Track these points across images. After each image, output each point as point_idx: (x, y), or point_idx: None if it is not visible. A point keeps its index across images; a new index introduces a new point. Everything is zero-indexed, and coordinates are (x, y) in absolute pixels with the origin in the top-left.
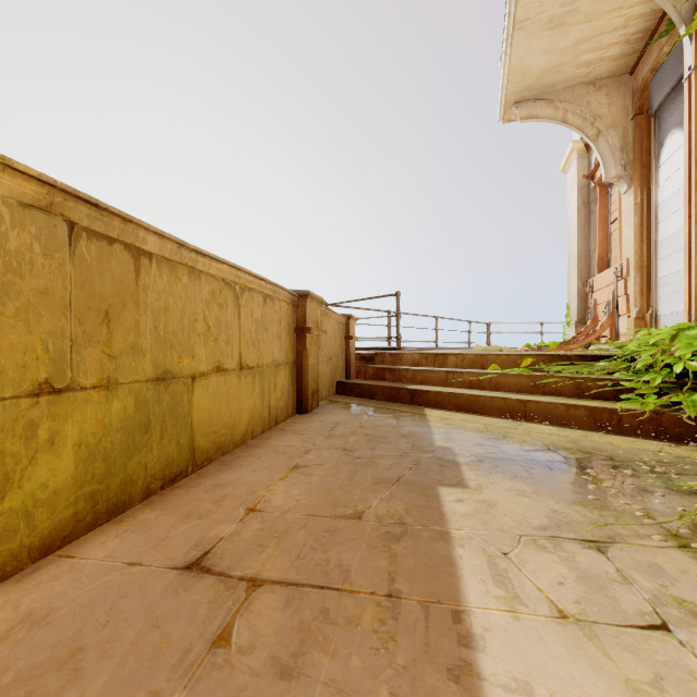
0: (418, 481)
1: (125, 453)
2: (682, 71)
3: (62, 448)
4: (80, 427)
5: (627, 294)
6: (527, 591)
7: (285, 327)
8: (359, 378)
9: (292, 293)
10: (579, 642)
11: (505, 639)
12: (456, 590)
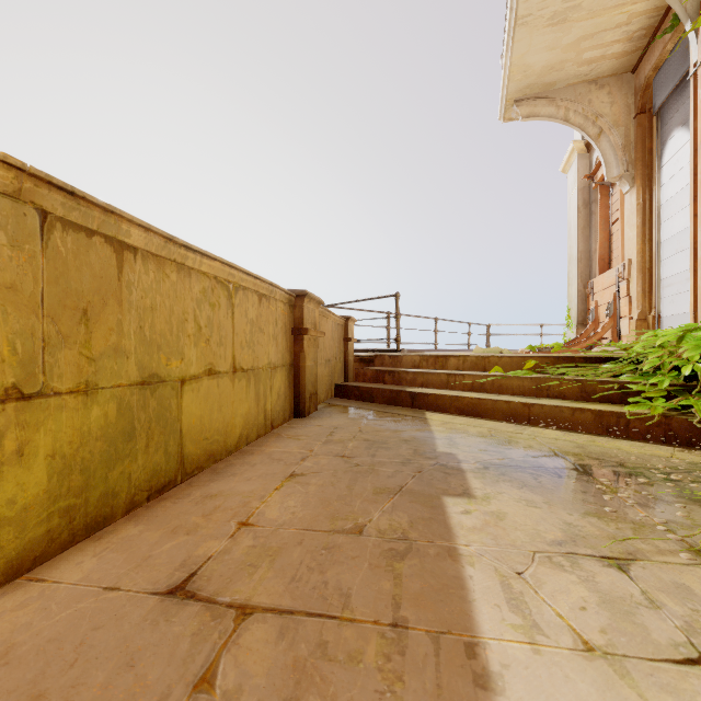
0: (422, 491)
1: (106, 463)
2: (686, 68)
3: (33, 459)
4: (53, 436)
5: (629, 295)
6: (547, 618)
7: (282, 328)
8: (358, 381)
9: (289, 293)
10: (610, 680)
11: (527, 678)
12: (469, 618)
